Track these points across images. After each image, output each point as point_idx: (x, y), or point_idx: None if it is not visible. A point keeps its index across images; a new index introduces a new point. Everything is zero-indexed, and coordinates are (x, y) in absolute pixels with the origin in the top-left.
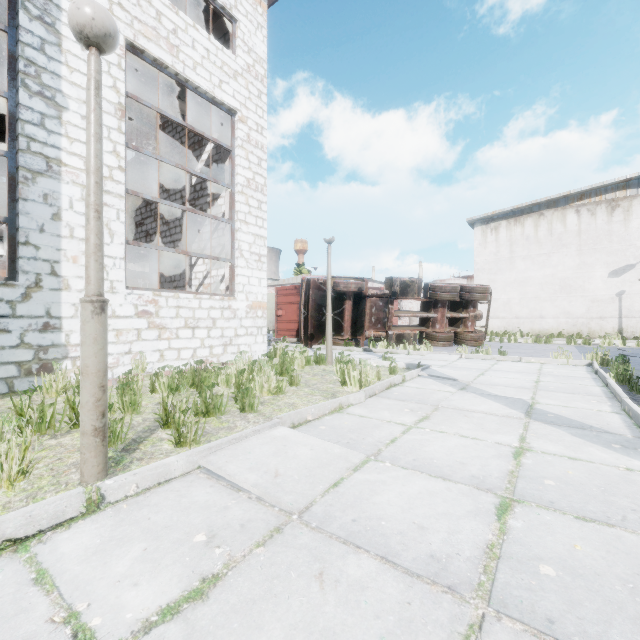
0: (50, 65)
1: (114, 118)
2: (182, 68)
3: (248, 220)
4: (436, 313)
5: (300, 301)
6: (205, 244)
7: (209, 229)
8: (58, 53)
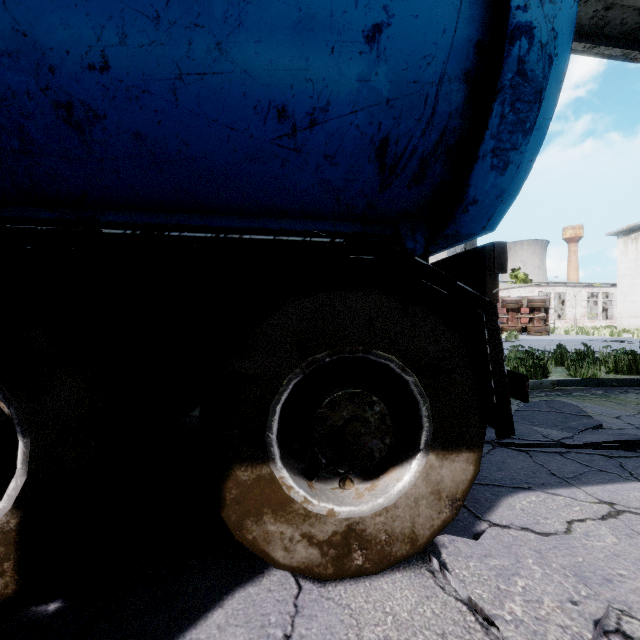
0: None
1: None
2: None
3: None
4: (508, 315)
5: None
6: None
7: None
8: None
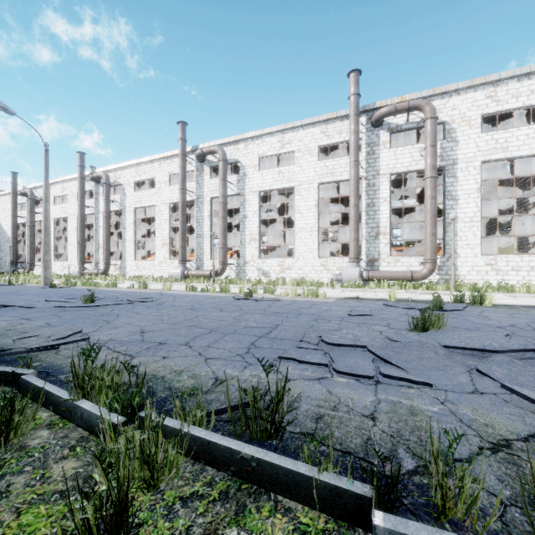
0: (454, 188)
1: (476, 194)
2: (510, 154)
3: None
4: None
5: None
6: None
7: None
8: (456, 183)
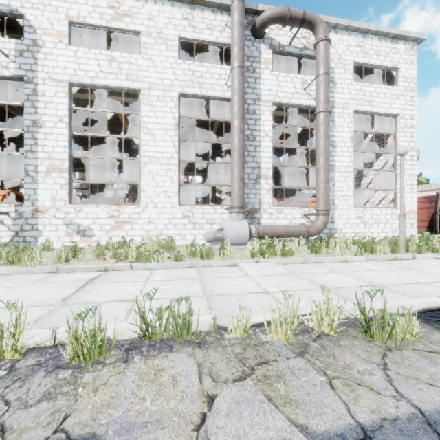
0: (332, 134)
1: (349, 143)
2: (373, 109)
3: (405, 168)
4: None
5: (435, 207)
6: (370, 181)
7: (373, 173)
8: (334, 128)
